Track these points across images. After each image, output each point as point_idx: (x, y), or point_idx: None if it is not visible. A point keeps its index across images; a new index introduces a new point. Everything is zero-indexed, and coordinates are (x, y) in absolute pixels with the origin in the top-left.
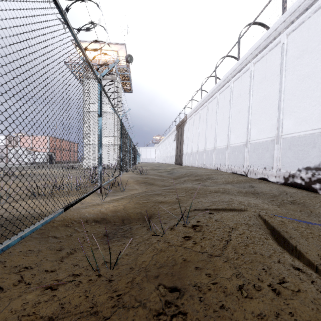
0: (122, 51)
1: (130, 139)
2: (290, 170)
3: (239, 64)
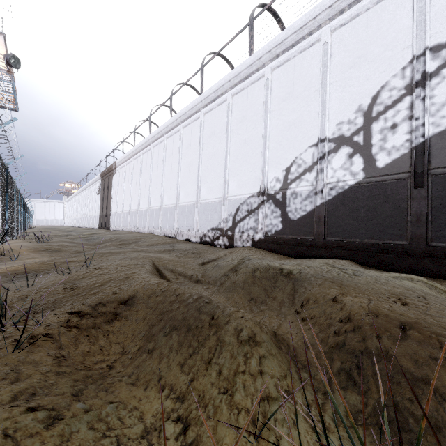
0: None
1: (17, 191)
2: (204, 230)
3: (171, 123)
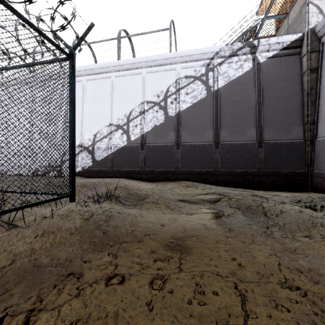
0: None
1: None
2: (36, 167)
3: None
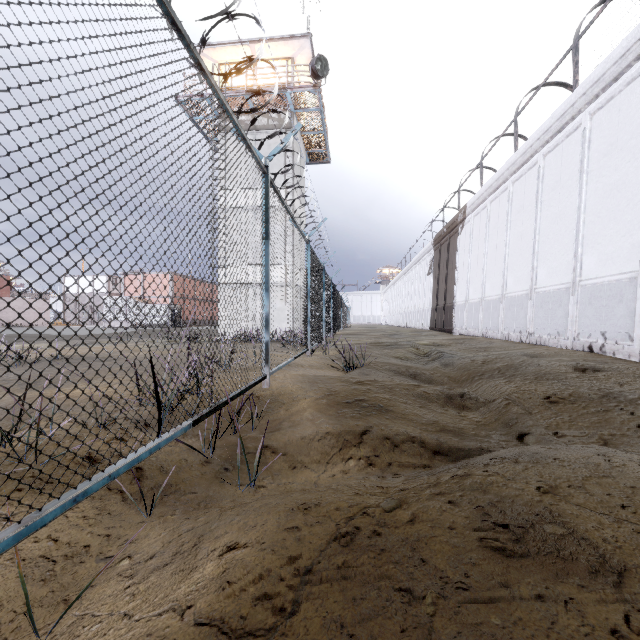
0: (303, 57)
1: (319, 265)
2: None
3: None
